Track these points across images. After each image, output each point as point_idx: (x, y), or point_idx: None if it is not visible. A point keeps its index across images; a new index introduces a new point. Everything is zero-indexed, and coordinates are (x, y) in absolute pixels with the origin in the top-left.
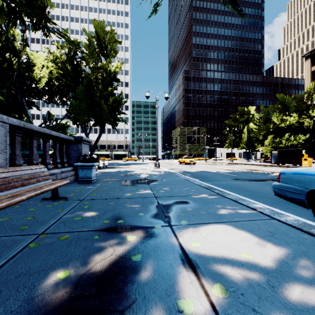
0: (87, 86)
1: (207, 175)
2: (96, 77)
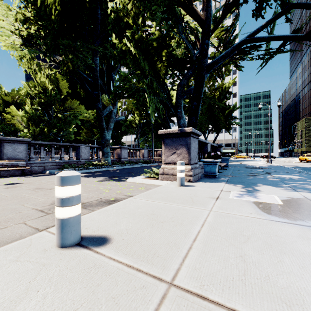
0: (209, 105)
1: None
2: (213, 95)
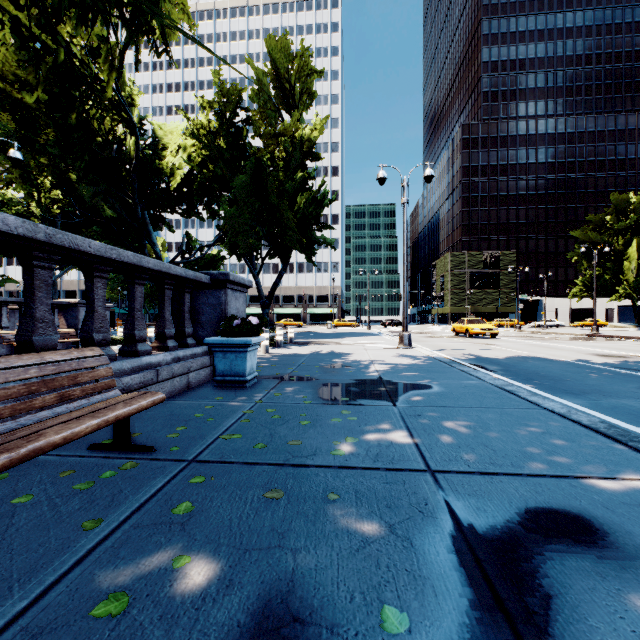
0: (254, 175)
1: (553, 371)
2: (273, 156)
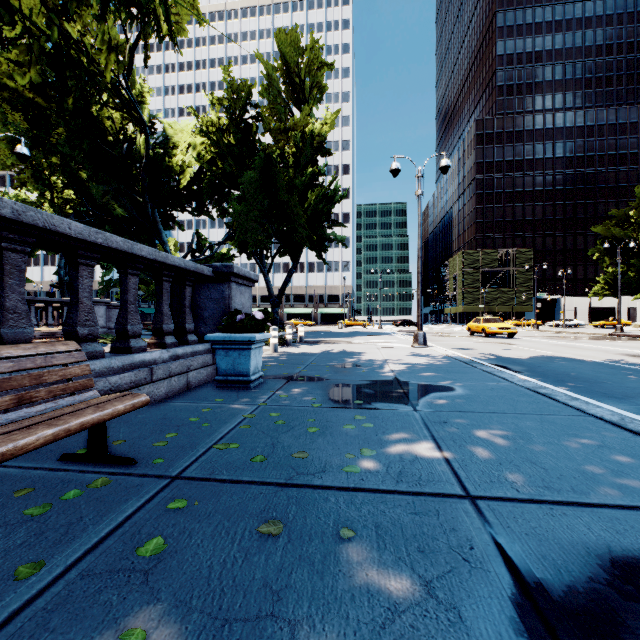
0: (263, 171)
1: (585, 372)
2: (283, 152)
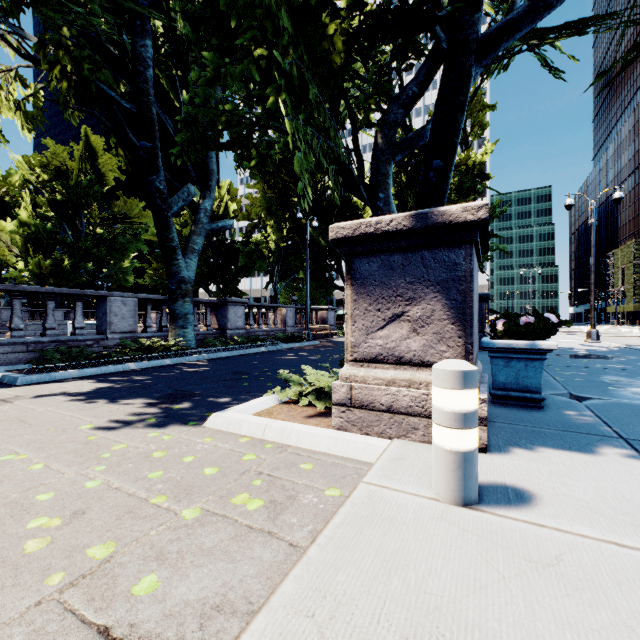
0: None
1: None
2: None
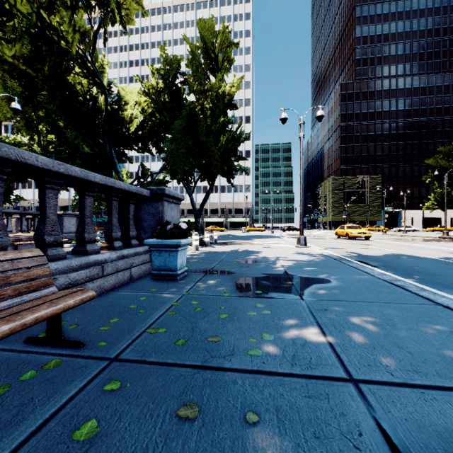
0: (188, 120)
1: (426, 267)
2: (203, 107)
